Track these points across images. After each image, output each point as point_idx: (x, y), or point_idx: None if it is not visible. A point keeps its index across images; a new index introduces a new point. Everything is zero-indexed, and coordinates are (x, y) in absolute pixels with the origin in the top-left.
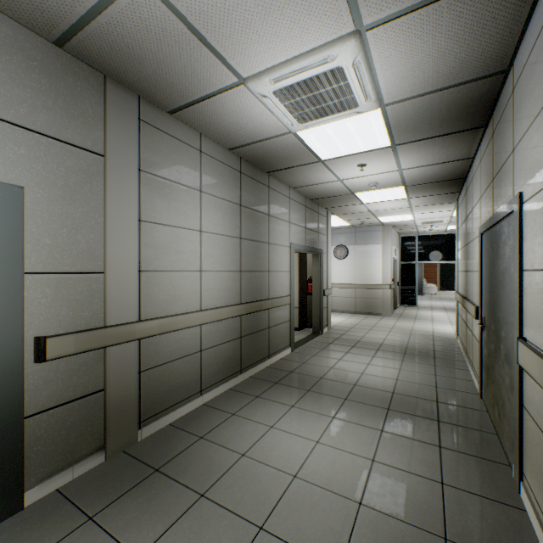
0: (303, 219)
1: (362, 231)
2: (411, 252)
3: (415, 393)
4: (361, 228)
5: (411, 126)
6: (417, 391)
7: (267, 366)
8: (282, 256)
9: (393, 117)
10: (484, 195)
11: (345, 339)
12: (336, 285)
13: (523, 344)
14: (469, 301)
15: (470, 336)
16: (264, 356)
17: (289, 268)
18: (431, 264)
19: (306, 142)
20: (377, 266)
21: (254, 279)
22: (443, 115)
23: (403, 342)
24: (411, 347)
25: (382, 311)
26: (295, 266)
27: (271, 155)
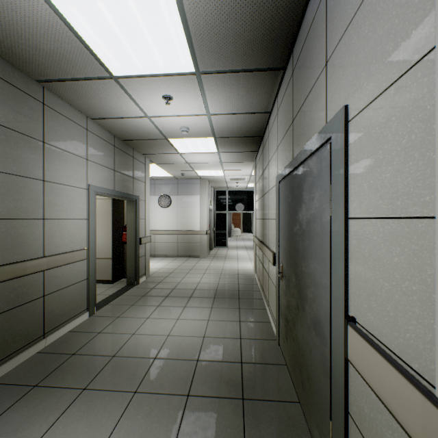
0: (110, 159)
1: (184, 183)
2: (223, 203)
3: (221, 354)
4: (183, 180)
5: (215, 43)
6: (223, 350)
7: (39, 350)
8: (72, 200)
9: (191, 13)
10: (283, 142)
11: (161, 288)
12: (160, 232)
13: (367, 342)
14: (267, 247)
15: (267, 277)
16: (32, 339)
17: (87, 215)
18: (237, 213)
19: (75, 27)
20: (196, 215)
21: (8, 231)
22: (248, 33)
23: (214, 284)
24: (221, 289)
25: (200, 254)
26: (109, 214)
27: (26, 43)
